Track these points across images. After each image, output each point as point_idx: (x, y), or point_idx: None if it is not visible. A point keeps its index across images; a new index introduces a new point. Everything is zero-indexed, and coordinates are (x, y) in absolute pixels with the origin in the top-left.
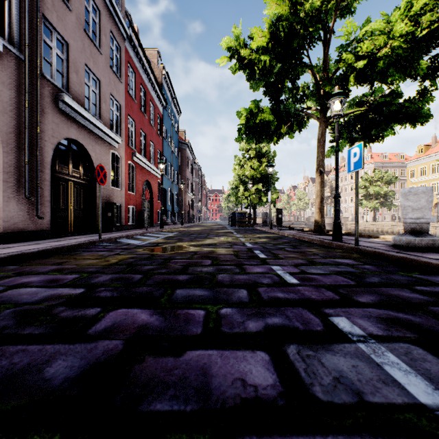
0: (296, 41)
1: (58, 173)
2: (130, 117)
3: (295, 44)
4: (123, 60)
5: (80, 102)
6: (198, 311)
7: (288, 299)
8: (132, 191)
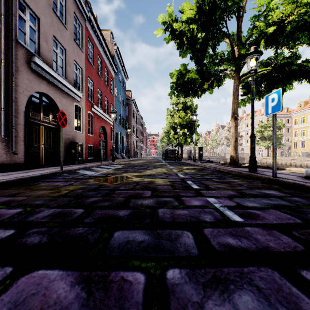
0: (218, 13)
1: (31, 119)
2: (90, 79)
3: (217, 16)
4: (84, 36)
5: (49, 64)
6: (137, 276)
7: (244, 249)
8: (91, 134)
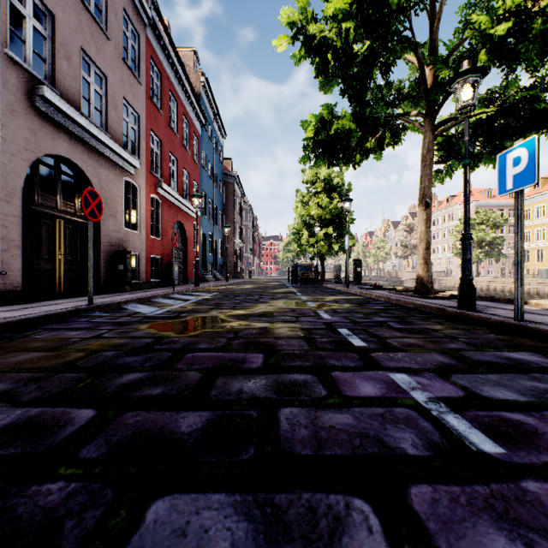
0: (395, 1)
1: (38, 206)
2: (154, 134)
3: (394, 6)
4: (144, 54)
5: (74, 103)
6: None
7: None
8: (157, 236)
